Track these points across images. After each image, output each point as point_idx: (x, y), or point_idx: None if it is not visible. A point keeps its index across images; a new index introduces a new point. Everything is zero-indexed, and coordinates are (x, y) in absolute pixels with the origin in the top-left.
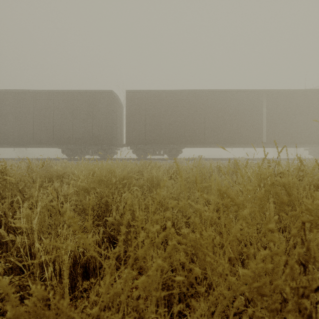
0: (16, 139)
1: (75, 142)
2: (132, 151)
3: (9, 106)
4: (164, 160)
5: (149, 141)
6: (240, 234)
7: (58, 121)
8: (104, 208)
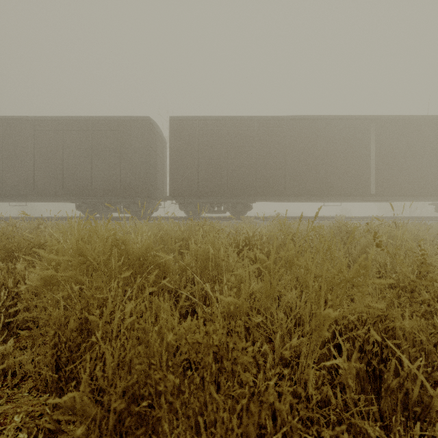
0: (8, 189)
1: (95, 194)
2: (179, 206)
3: None
4: (225, 219)
5: (204, 192)
6: None
7: (70, 162)
8: (77, 341)
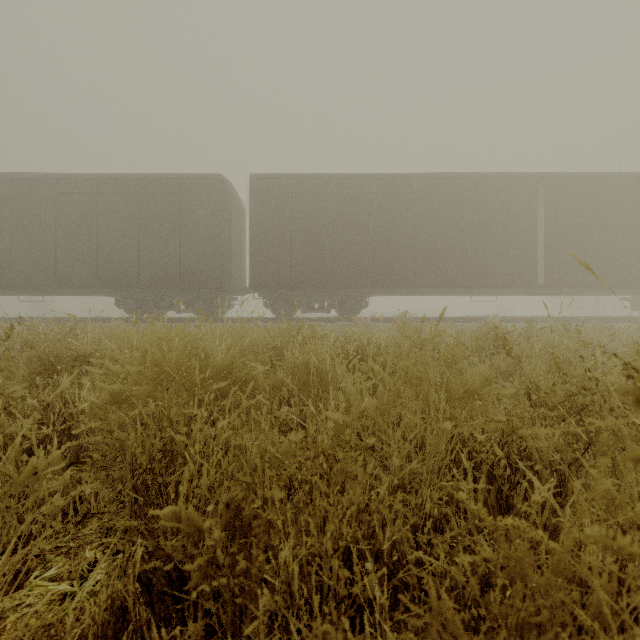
0: (19, 277)
1: (143, 284)
2: (264, 302)
3: (5, 209)
4: (330, 321)
5: (300, 282)
6: (620, 584)
7: (108, 239)
8: (162, 463)
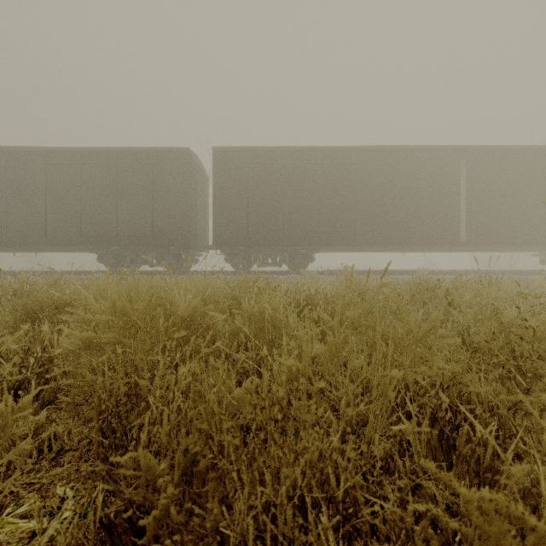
0: (14, 236)
1: (121, 242)
2: (225, 258)
3: (2, 177)
4: (281, 274)
5: (255, 240)
6: None
7: (90, 203)
8: (127, 406)
